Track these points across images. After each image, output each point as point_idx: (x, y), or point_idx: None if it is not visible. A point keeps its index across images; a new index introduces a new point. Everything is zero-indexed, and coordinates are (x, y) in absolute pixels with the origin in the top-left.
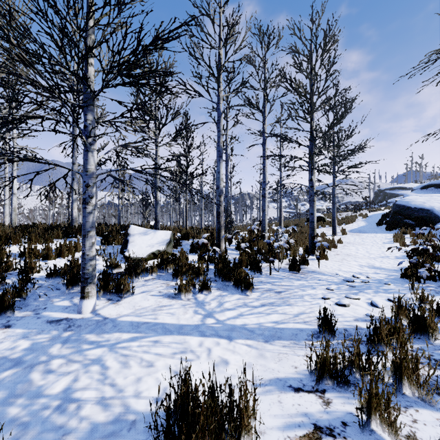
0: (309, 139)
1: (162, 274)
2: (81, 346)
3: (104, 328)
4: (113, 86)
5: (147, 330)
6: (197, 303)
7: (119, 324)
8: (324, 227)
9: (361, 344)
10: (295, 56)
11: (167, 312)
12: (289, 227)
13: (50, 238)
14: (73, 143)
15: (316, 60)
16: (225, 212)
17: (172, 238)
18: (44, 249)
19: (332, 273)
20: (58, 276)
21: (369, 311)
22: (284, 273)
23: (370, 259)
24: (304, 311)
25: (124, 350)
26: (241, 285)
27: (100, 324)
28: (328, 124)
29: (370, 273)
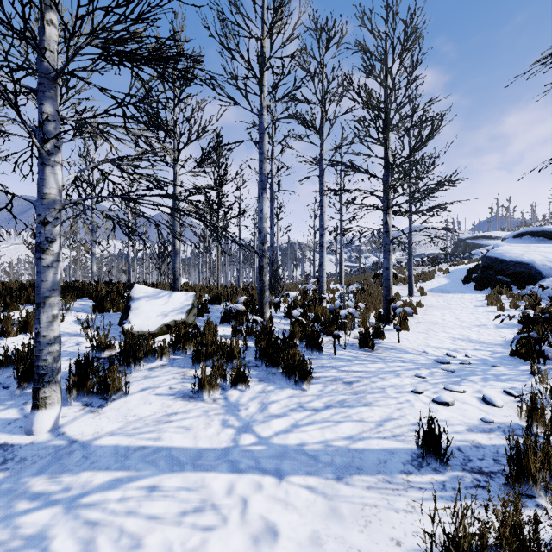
0: (384, 166)
1: (177, 358)
2: (13, 506)
3: (66, 463)
4: (95, 70)
5: (141, 463)
6: (228, 407)
7: (94, 452)
8: (396, 286)
9: (493, 480)
10: (366, 54)
11: (178, 425)
12: (351, 286)
13: (14, 303)
14: (31, 156)
15: (394, 60)
16: (270, 265)
17: (195, 303)
18: (1, 321)
19: (418, 351)
20: (10, 365)
21: (484, 412)
22: (353, 351)
23: (463, 329)
24: (391, 416)
25: (92, 512)
26: (295, 374)
27: (60, 453)
28: (410, 147)
29: (468, 349)
